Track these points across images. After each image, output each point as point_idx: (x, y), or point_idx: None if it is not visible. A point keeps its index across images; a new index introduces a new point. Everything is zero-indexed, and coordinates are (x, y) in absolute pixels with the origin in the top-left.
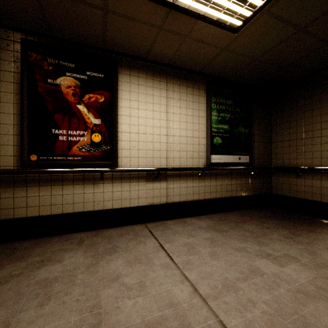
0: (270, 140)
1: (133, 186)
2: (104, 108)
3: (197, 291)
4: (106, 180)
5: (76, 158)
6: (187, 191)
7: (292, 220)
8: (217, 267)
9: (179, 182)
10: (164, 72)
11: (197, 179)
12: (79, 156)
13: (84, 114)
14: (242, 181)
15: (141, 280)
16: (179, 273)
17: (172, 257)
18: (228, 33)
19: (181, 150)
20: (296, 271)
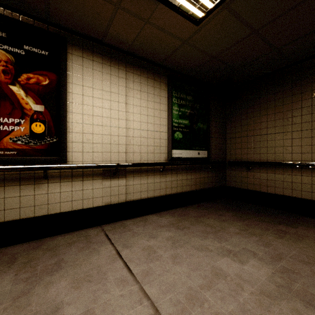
0: (225, 136)
1: (87, 185)
2: (49, 93)
3: (158, 312)
4: (51, 178)
5: (8, 152)
6: (148, 187)
7: (245, 211)
8: (180, 274)
9: (139, 178)
10: (123, 59)
11: (158, 175)
12: (12, 150)
13: (20, 98)
14: (201, 175)
15: (89, 308)
16: (137, 289)
17: (131, 267)
18: (189, 24)
19: (141, 145)
20: (256, 268)
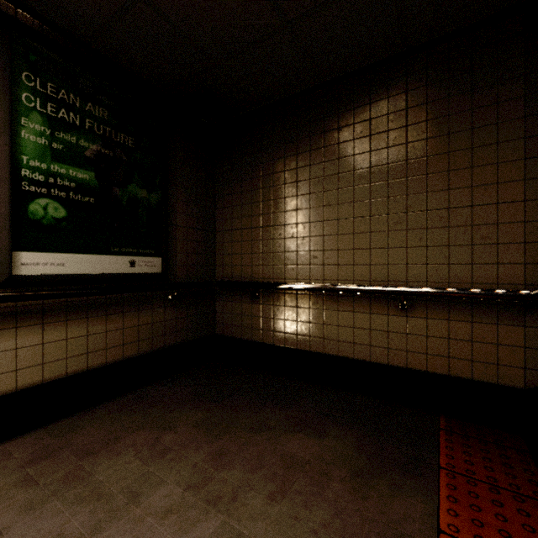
0: (214, 226)
1: None
2: None
3: None
4: None
5: None
6: None
7: (237, 397)
8: None
9: None
10: None
11: None
12: None
13: None
14: (141, 319)
15: None
16: None
17: None
18: None
19: None
20: None
